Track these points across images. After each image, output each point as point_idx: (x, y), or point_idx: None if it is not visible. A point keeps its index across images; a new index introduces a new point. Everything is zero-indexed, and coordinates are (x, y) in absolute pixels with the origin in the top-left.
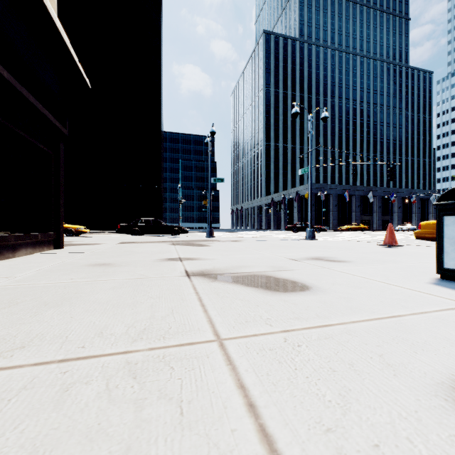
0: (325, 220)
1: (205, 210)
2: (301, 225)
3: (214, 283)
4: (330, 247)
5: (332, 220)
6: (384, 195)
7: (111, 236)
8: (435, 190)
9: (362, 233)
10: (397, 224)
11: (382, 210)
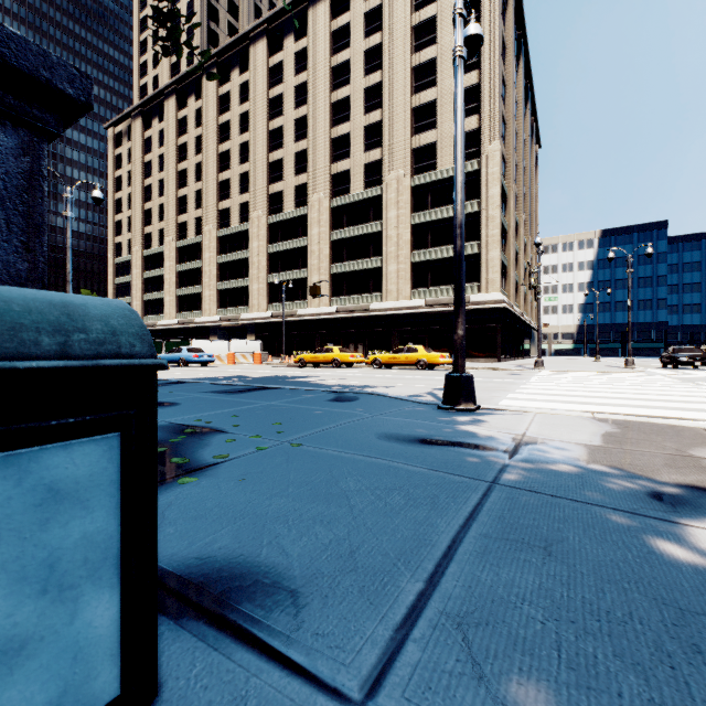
0: None
1: None
2: None
3: None
4: None
5: None
6: None
7: None
8: None
9: None
10: None
11: None
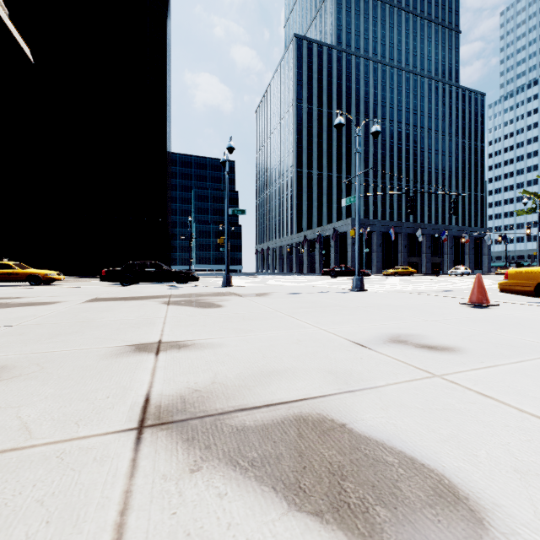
0: (367, 263)
1: (223, 249)
2: (341, 269)
3: (194, 483)
4: (398, 308)
5: (375, 263)
6: (434, 233)
7: (95, 284)
8: (489, 228)
9: (413, 279)
10: (449, 267)
11: (432, 250)
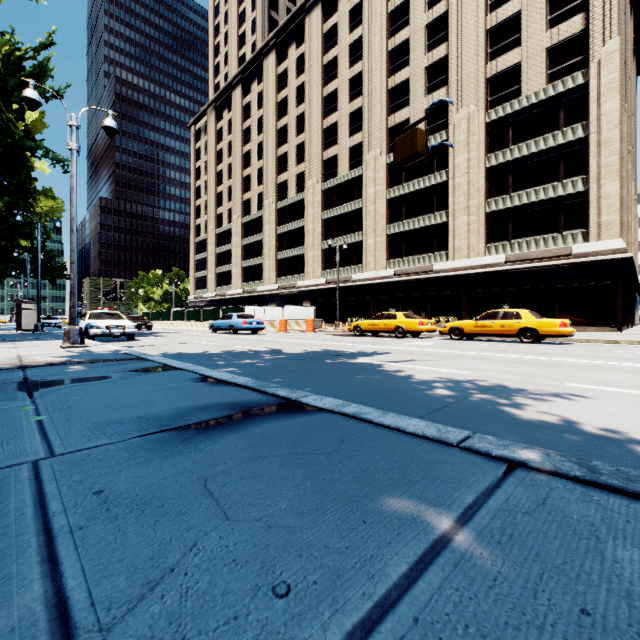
0: None
1: None
2: None
3: None
4: None
5: None
6: None
7: None
8: None
9: None
10: None
11: None
